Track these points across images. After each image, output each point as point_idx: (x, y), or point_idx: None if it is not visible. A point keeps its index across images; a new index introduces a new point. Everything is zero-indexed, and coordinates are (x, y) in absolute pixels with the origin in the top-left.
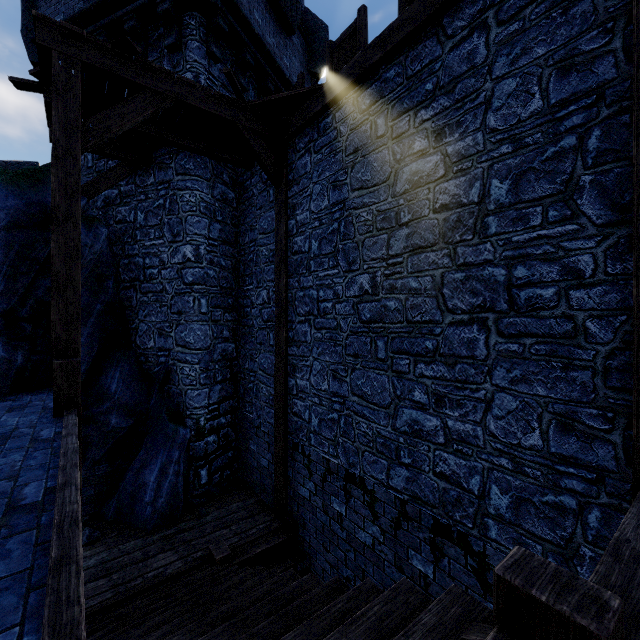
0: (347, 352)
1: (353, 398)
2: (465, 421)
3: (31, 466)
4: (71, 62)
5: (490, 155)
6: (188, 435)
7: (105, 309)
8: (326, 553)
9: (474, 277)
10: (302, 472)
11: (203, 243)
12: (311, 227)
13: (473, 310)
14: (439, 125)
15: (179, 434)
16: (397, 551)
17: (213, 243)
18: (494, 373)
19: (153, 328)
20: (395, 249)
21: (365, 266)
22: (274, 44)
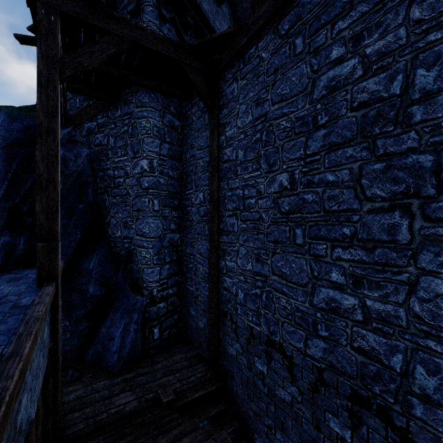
0: (268, 239)
1: (273, 277)
2: (385, 302)
3: None
4: (51, 11)
5: (414, 46)
6: (144, 302)
7: (86, 208)
8: (250, 402)
9: (396, 166)
10: (230, 335)
11: (155, 158)
12: (238, 139)
13: (394, 197)
14: (357, 30)
15: (137, 301)
16: (314, 412)
17: (163, 158)
18: (419, 257)
19: (120, 222)
20: (312, 149)
21: (284, 166)
22: (208, 10)
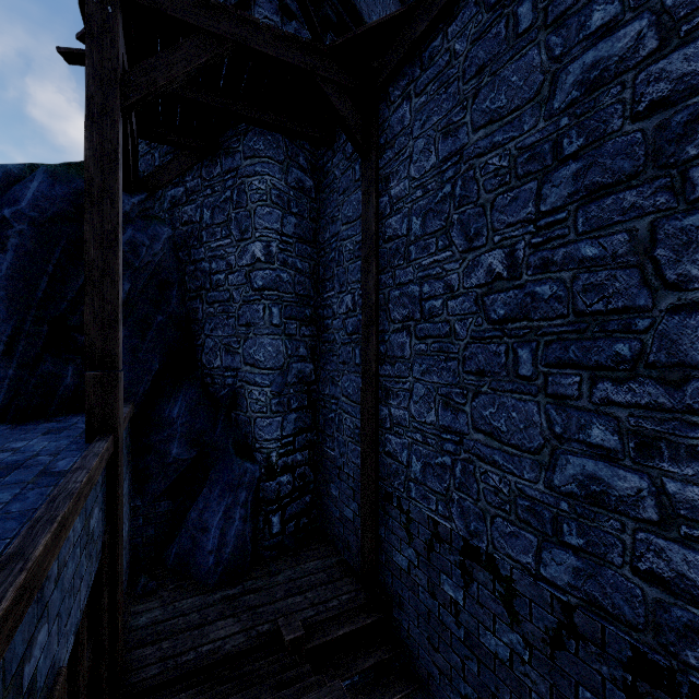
0: (466, 368)
1: (476, 436)
2: None
3: (10, 513)
4: None
5: None
6: (257, 473)
7: (167, 321)
8: (433, 652)
9: None
10: (398, 533)
11: (275, 239)
12: (411, 200)
13: None
14: None
15: (246, 471)
16: (555, 683)
17: (287, 240)
18: None
19: (219, 344)
20: (552, 201)
21: (496, 238)
22: None
